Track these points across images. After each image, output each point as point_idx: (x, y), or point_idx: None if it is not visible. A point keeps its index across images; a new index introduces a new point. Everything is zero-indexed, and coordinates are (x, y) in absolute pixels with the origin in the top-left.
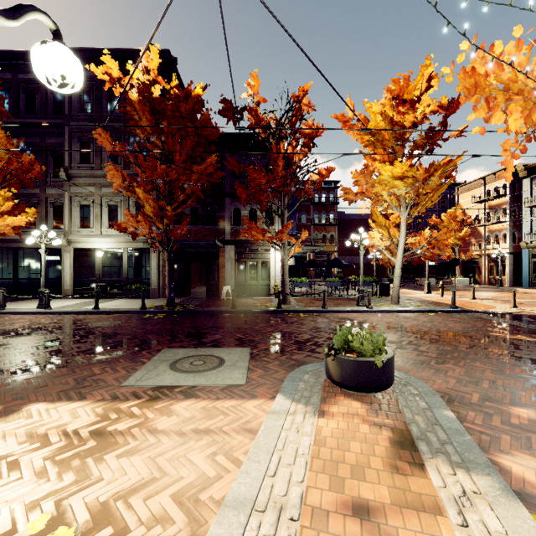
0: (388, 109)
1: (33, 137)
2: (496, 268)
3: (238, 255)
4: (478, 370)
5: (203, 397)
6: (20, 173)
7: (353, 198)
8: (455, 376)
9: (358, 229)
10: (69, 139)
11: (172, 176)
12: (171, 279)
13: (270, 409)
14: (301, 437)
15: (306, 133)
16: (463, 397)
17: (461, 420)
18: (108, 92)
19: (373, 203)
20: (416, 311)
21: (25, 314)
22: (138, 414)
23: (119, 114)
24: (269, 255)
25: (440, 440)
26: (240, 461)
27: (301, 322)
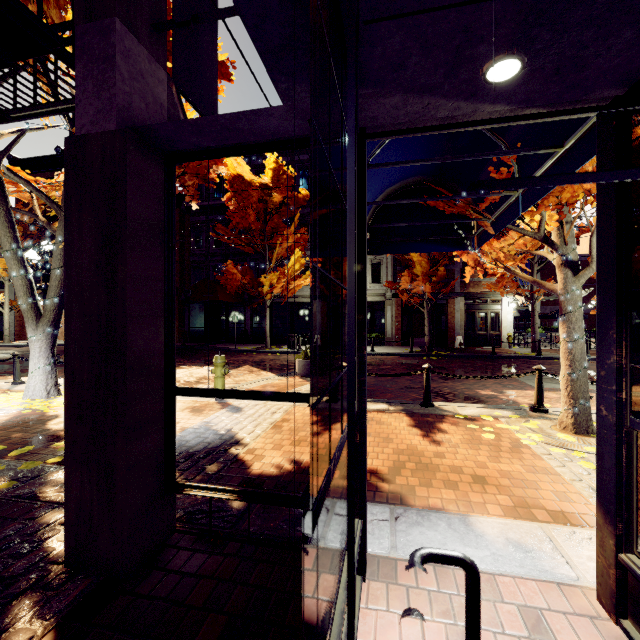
0: None
1: None
2: None
3: (466, 306)
4: None
5: None
6: None
7: None
8: None
9: None
10: None
11: None
12: (430, 328)
13: None
14: None
15: None
16: None
17: None
18: None
19: None
20: None
21: None
22: None
23: None
24: (499, 306)
25: None
26: None
27: None
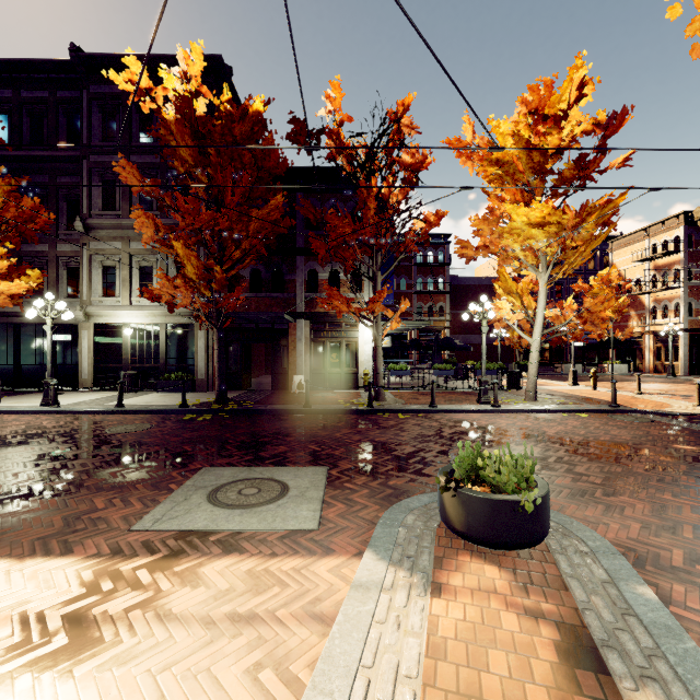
0: (522, 128)
1: (40, 176)
2: (664, 350)
3: (314, 332)
4: (671, 507)
5: (252, 551)
6: (11, 220)
7: (473, 253)
8: (637, 517)
9: (475, 299)
10: (88, 177)
11: (222, 224)
12: (222, 366)
13: (354, 579)
14: (403, 639)
15: (408, 164)
16: (658, 555)
17: (664, 599)
18: (140, 114)
19: (500, 260)
20: (561, 412)
21: (24, 414)
22: (146, 582)
23: (154, 143)
24: (356, 332)
25: (643, 648)
26: (301, 684)
27: (401, 426)
